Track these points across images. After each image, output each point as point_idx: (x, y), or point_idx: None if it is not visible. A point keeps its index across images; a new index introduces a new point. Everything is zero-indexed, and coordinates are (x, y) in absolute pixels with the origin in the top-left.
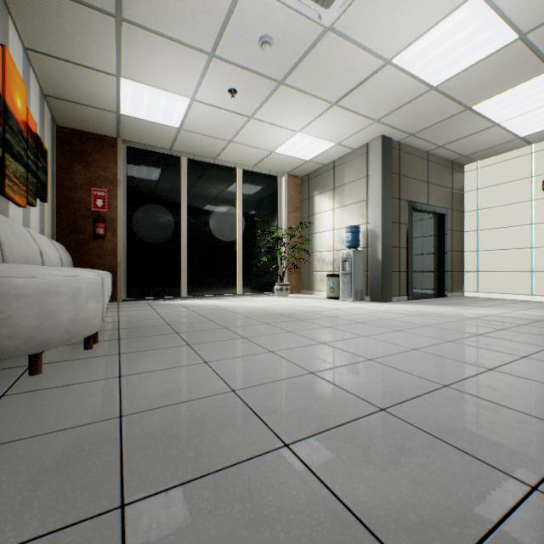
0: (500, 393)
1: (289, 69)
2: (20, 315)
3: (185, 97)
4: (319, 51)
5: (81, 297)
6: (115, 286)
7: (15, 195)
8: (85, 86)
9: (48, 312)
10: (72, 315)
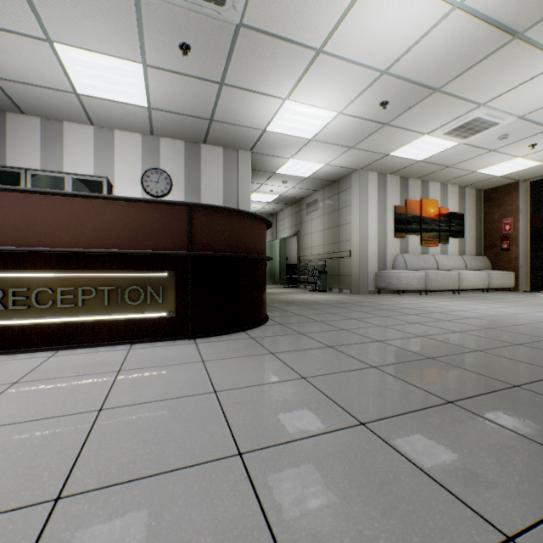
0: (430, 308)
1: (540, 127)
2: (393, 281)
3: (514, 158)
4: (537, 117)
5: (409, 278)
6: (516, 281)
7: (428, 244)
8: (469, 179)
9: (399, 281)
10: (406, 283)
